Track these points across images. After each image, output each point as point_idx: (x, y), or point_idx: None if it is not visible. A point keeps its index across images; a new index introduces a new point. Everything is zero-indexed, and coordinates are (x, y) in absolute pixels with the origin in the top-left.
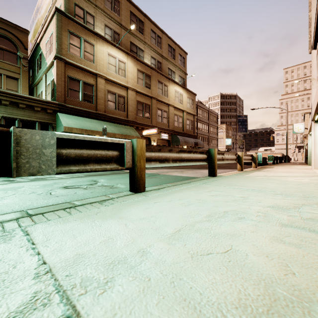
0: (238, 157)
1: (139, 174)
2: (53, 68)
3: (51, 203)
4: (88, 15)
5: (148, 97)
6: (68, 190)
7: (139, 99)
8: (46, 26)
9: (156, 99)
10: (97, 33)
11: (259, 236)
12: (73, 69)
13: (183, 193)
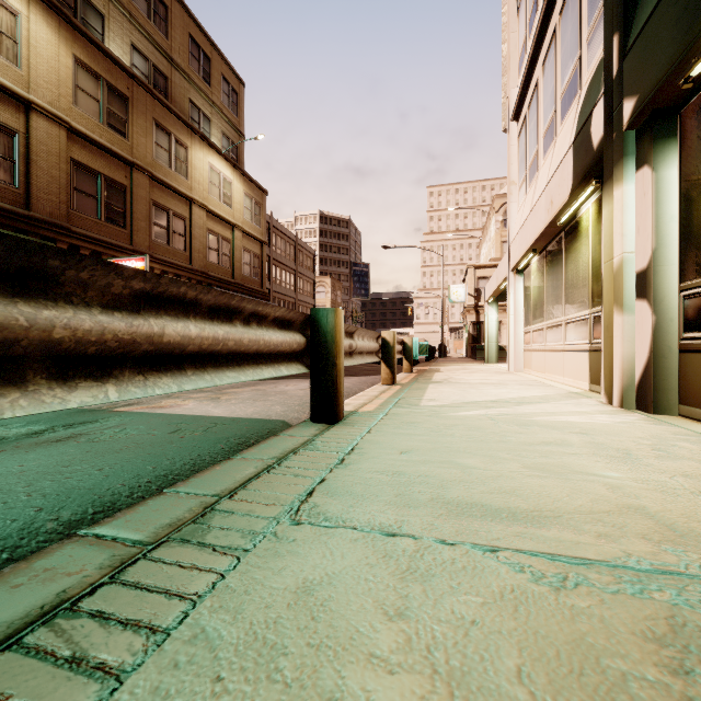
0: (384, 346)
1: None
2: None
3: None
4: None
5: (120, 160)
6: None
7: (84, 159)
8: None
9: (148, 173)
10: None
11: None
12: None
13: None
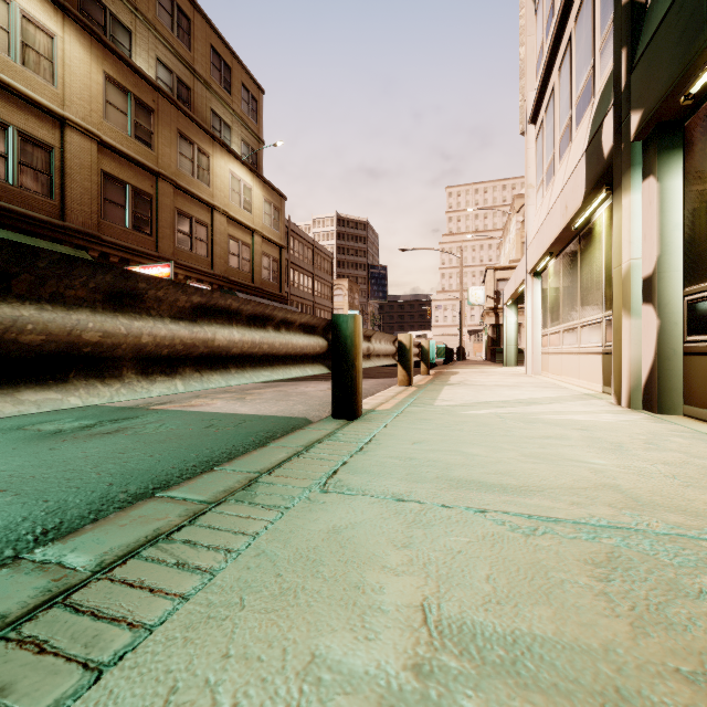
0: (400, 349)
1: None
2: None
3: None
4: None
5: (147, 170)
6: None
7: (114, 170)
8: None
9: (172, 182)
10: None
11: None
12: None
13: None
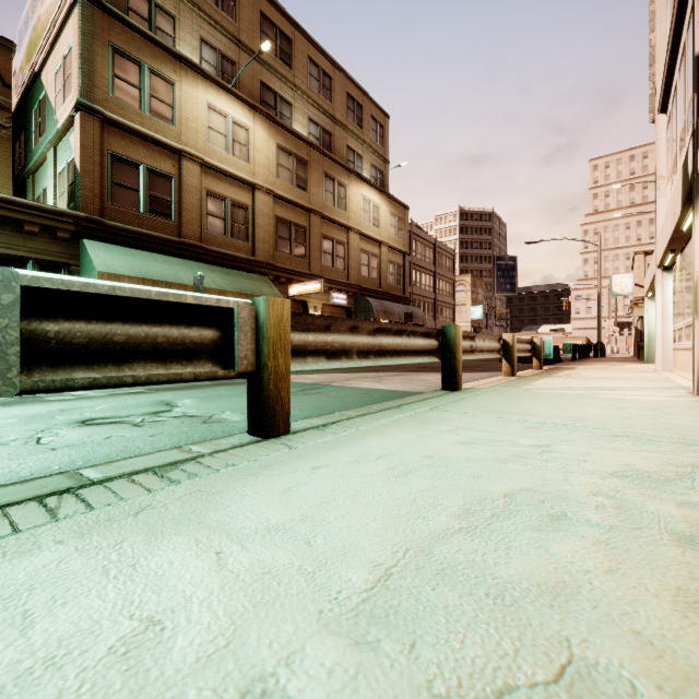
0: (504, 346)
1: (274, 389)
2: (73, 132)
3: (27, 471)
4: (161, 12)
5: (303, 209)
6: (91, 430)
7: (282, 214)
8: (57, 31)
9: (320, 214)
10: (182, 56)
11: (636, 589)
12: (122, 138)
13: (387, 436)
